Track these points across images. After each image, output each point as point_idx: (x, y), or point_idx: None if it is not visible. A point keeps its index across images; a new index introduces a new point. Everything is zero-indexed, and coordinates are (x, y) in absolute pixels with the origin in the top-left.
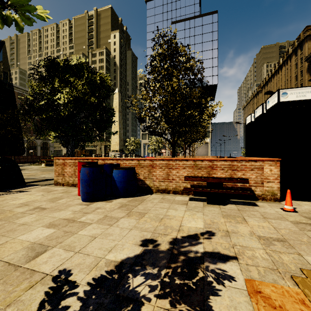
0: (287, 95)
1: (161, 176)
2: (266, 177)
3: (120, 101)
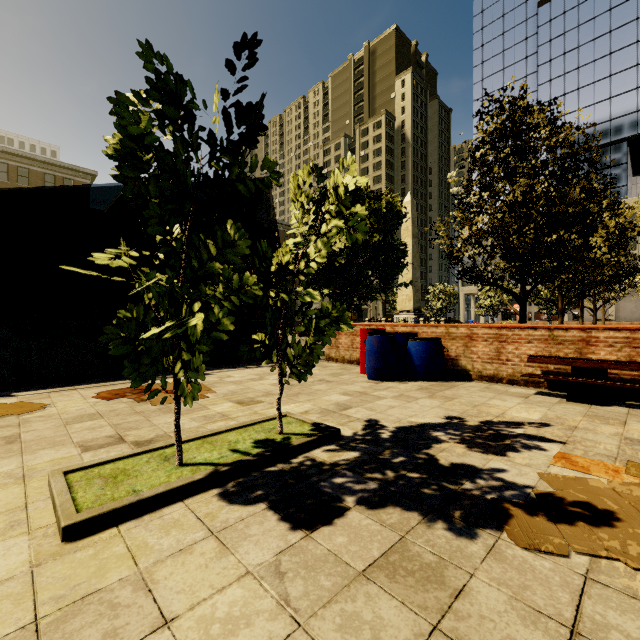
0: None
1: (486, 353)
2: None
3: (414, 217)
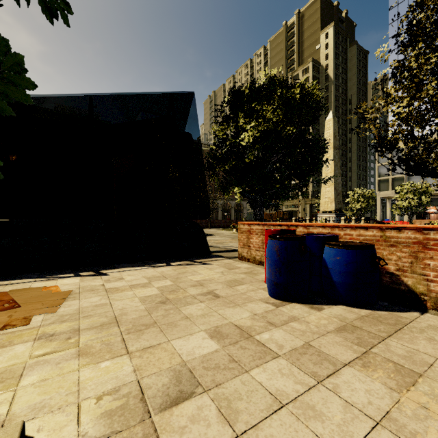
0: None
1: None
2: None
3: (335, 131)
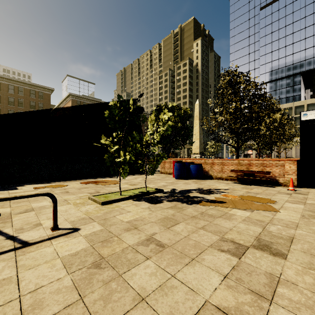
0: (307, 116)
1: (218, 169)
2: (286, 171)
3: (200, 110)
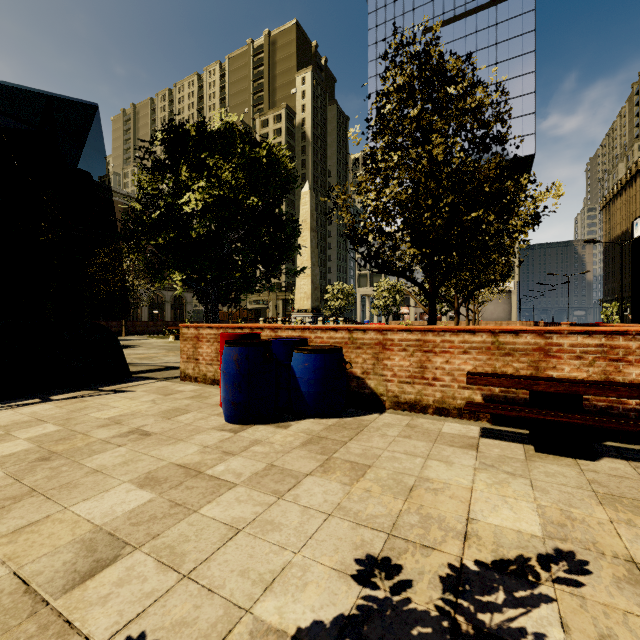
0: None
1: (405, 369)
2: None
3: (313, 209)
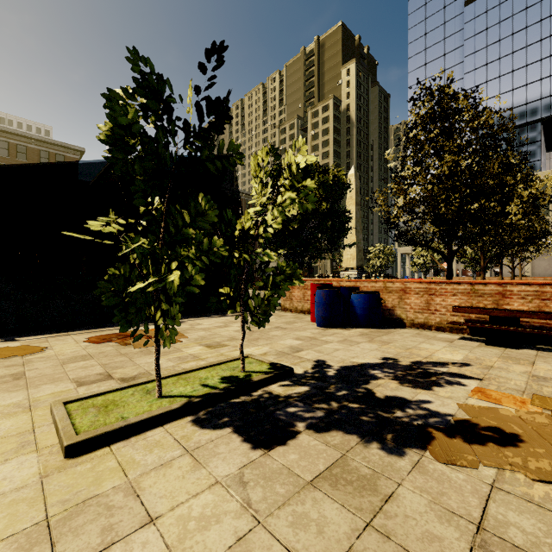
0: None
1: (418, 304)
2: None
3: (357, 187)
